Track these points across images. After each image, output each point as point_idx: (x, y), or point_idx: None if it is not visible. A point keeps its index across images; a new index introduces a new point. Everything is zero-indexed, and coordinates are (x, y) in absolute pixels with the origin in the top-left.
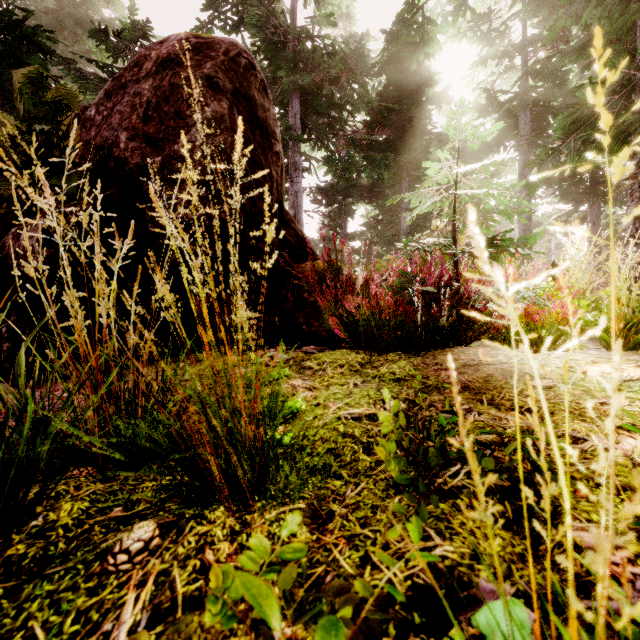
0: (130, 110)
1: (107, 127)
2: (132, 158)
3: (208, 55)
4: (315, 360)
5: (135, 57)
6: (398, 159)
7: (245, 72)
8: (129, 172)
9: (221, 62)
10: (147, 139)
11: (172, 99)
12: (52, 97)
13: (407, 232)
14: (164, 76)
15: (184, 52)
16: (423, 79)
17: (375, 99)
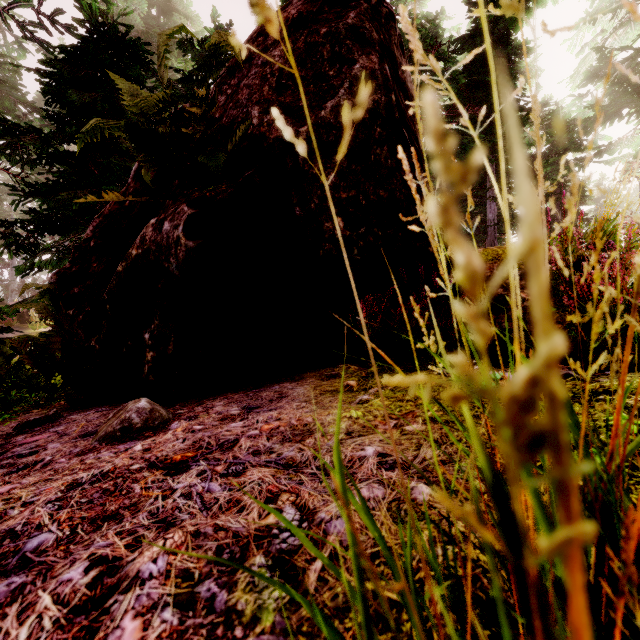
0: (260, 82)
1: (234, 105)
2: (270, 132)
3: (347, 6)
4: (632, 394)
5: (256, 28)
6: (490, 140)
7: (385, 24)
8: (268, 149)
9: (365, 10)
10: (285, 110)
11: (309, 61)
12: (210, 47)
13: (494, 223)
14: (298, 37)
15: (318, 7)
16: (515, 49)
17: (462, 76)
